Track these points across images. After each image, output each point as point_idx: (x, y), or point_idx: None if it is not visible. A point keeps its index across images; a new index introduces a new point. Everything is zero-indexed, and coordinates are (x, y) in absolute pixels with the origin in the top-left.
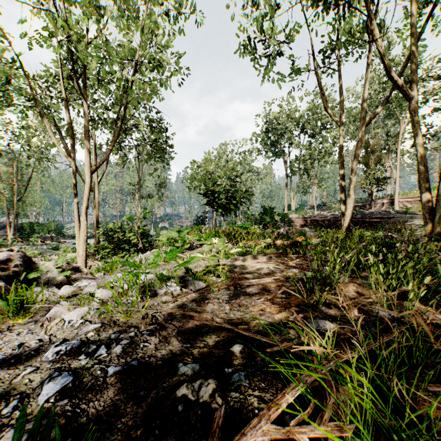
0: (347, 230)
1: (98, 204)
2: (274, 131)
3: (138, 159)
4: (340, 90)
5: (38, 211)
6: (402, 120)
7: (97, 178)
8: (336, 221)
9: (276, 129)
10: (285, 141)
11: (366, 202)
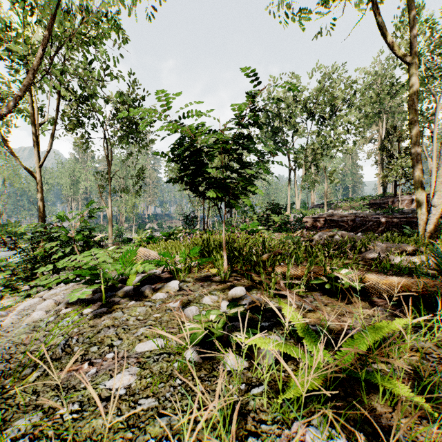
0: (431, 237)
1: (42, 197)
2: (277, 116)
3: (106, 141)
4: (411, 4)
5: (0, 210)
6: (441, 95)
7: (39, 160)
8: (365, 222)
9: (279, 113)
10: (290, 128)
11: (388, 198)
